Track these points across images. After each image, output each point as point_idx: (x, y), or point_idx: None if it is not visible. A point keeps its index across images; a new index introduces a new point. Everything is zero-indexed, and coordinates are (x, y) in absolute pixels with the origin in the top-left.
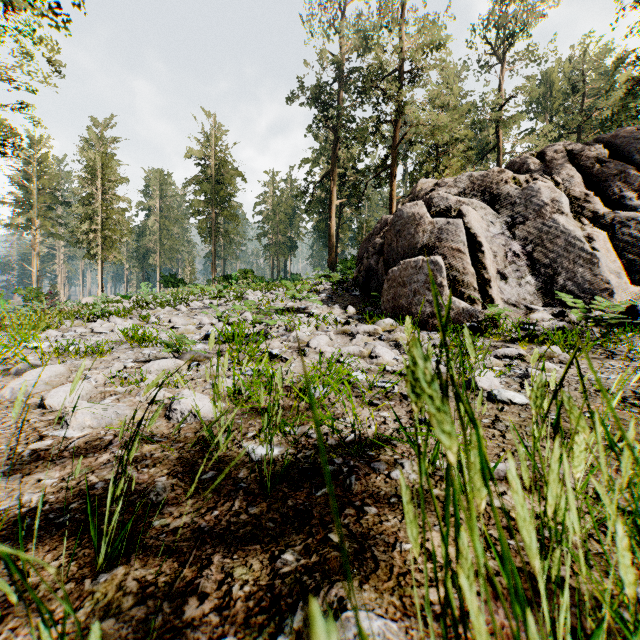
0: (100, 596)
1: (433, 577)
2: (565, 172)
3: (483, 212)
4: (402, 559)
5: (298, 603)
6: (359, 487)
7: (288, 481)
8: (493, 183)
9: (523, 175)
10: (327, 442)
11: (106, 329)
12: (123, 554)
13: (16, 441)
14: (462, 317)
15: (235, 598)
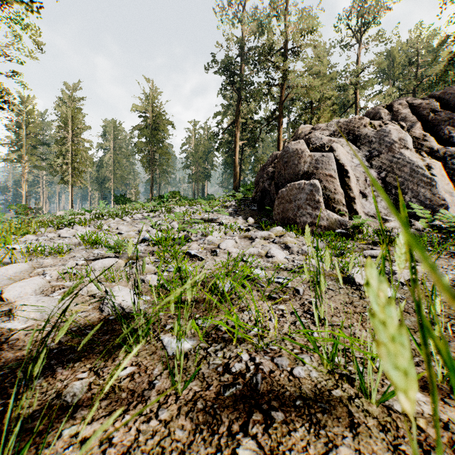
0: None
1: None
2: (408, 119)
3: (348, 148)
4: None
5: None
6: (265, 386)
7: (198, 378)
8: (355, 127)
9: (377, 121)
10: (234, 335)
11: (70, 234)
12: None
13: None
14: (335, 225)
15: None
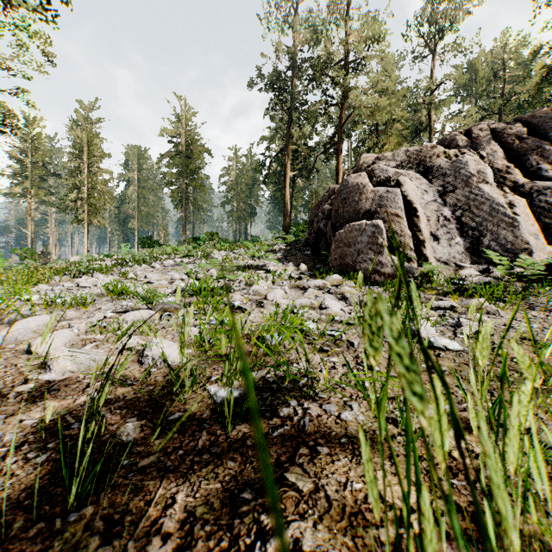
0: (69, 535)
1: (383, 516)
2: (489, 147)
3: (418, 182)
4: (353, 498)
5: (256, 543)
6: (312, 428)
7: (247, 422)
8: (426, 157)
9: (452, 150)
10: (283, 385)
11: (90, 284)
12: (93, 493)
13: (4, 384)
14: None
15: (196, 537)
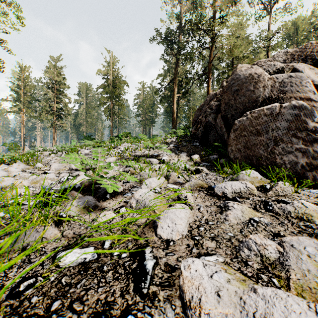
0: None
1: None
2: None
3: (313, 71)
4: None
5: None
6: None
7: None
8: (312, 52)
9: None
10: None
11: None
12: None
13: None
14: None
15: None
